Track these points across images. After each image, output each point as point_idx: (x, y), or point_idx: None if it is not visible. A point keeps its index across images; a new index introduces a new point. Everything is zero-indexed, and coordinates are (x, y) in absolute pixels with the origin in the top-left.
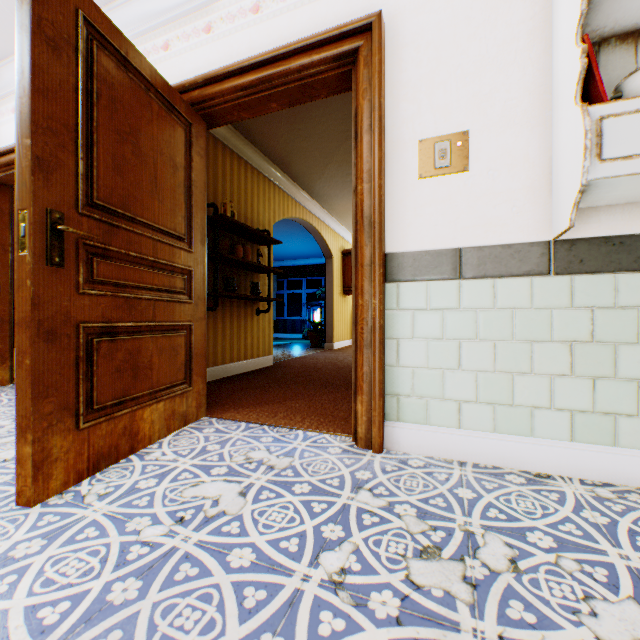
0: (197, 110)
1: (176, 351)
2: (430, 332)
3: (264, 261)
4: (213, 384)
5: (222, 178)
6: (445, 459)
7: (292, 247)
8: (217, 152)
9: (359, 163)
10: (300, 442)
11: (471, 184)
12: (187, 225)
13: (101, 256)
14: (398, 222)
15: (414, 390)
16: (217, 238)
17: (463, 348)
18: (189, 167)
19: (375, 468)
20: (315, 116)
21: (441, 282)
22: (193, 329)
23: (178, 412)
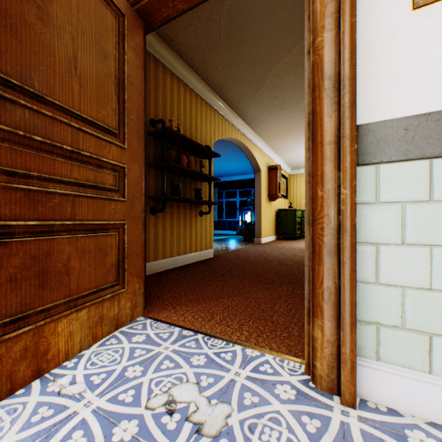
0: (132, 5)
1: (104, 252)
2: (435, 235)
3: (206, 172)
4: (161, 275)
5: (170, 101)
6: None
7: (229, 166)
8: (166, 78)
9: (318, 7)
10: (238, 369)
11: None
12: (119, 120)
13: None
14: (377, 79)
15: (405, 319)
16: (164, 149)
17: None
18: (122, 60)
19: None
20: (249, 38)
21: None
22: (126, 228)
23: (107, 317)
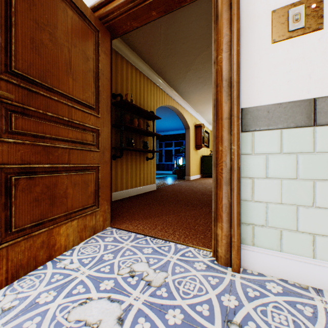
0: (103, 23)
1: (87, 184)
2: (283, 172)
3: (150, 129)
4: (119, 201)
5: (126, 80)
6: (299, 284)
7: (167, 124)
8: (123, 65)
9: (219, 37)
10: (172, 255)
11: (326, 40)
12: (96, 99)
13: (20, 113)
14: (253, 82)
15: (268, 221)
16: (122, 114)
17: (317, 187)
18: (97, 60)
19: (238, 292)
20: (181, 38)
21: (294, 129)
22: (100, 169)
23: (88, 226)
